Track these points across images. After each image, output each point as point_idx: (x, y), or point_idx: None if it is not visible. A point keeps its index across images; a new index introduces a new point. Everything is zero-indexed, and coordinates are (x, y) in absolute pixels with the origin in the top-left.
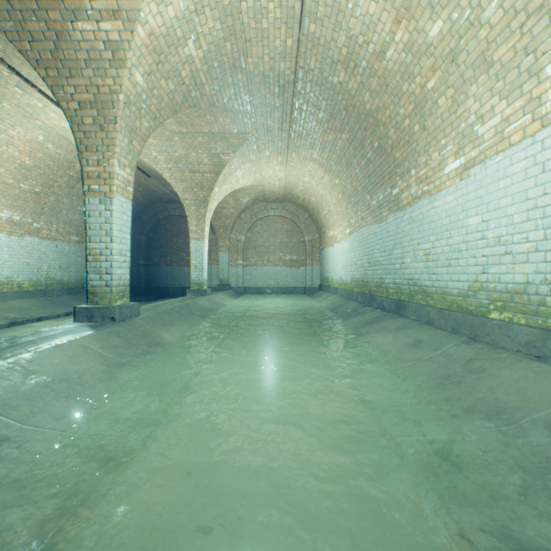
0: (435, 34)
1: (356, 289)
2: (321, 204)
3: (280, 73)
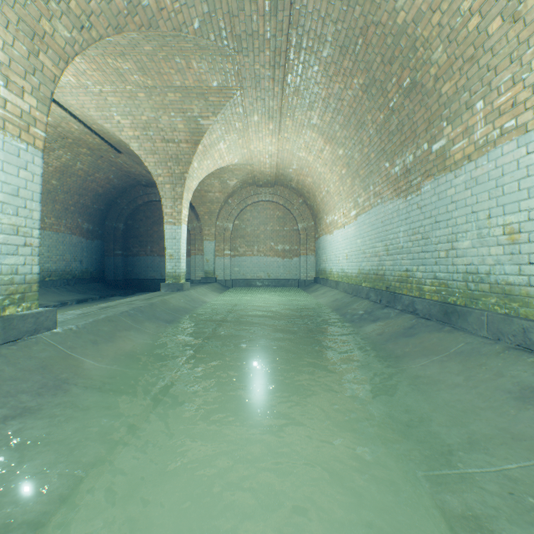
0: None
1: (366, 284)
2: (318, 185)
3: None
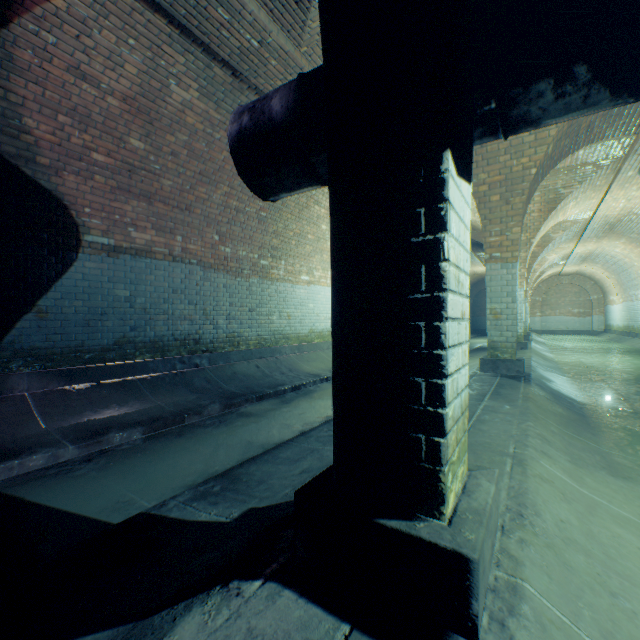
0: (635, 264)
1: (624, 330)
2: (603, 281)
3: (581, 256)
